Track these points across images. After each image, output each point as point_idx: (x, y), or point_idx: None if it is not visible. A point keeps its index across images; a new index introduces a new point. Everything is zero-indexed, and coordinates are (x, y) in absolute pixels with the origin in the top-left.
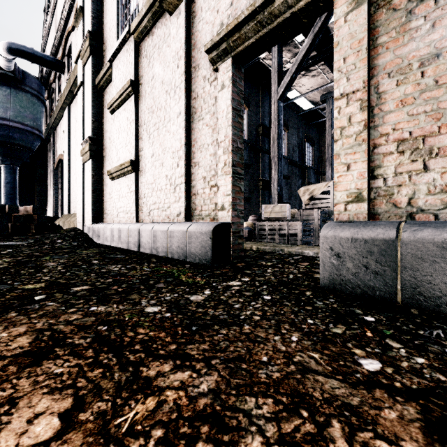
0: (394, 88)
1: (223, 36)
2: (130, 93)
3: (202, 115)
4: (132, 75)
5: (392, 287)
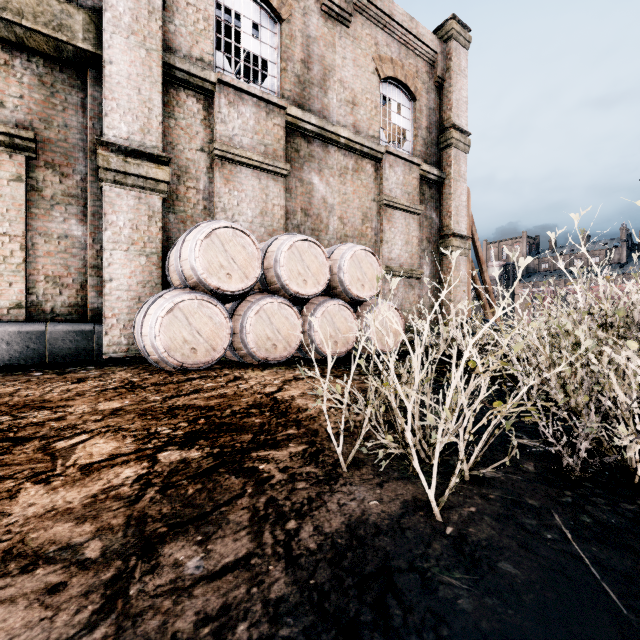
0: (43, 243)
1: None
2: None
3: None
4: None
5: (44, 355)
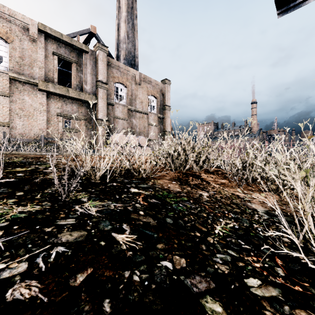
0: (87, 136)
1: (63, 114)
2: (7, 96)
3: (51, 123)
4: (7, 89)
5: None
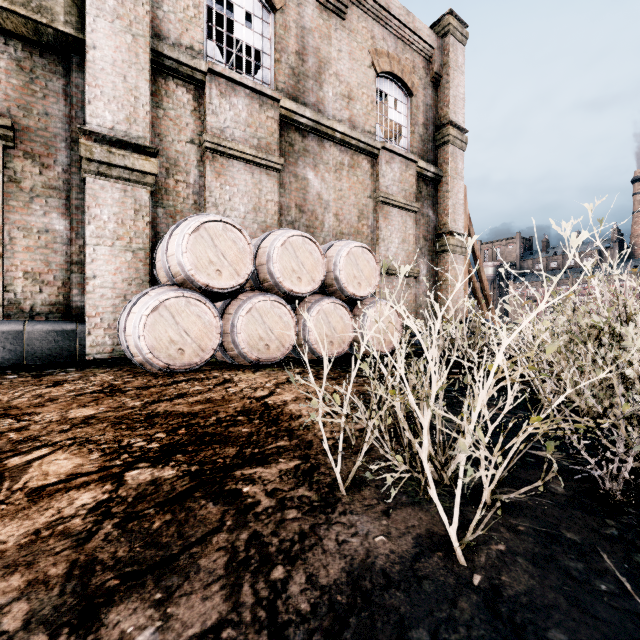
0: (22, 238)
1: None
2: None
3: None
4: None
5: (21, 356)
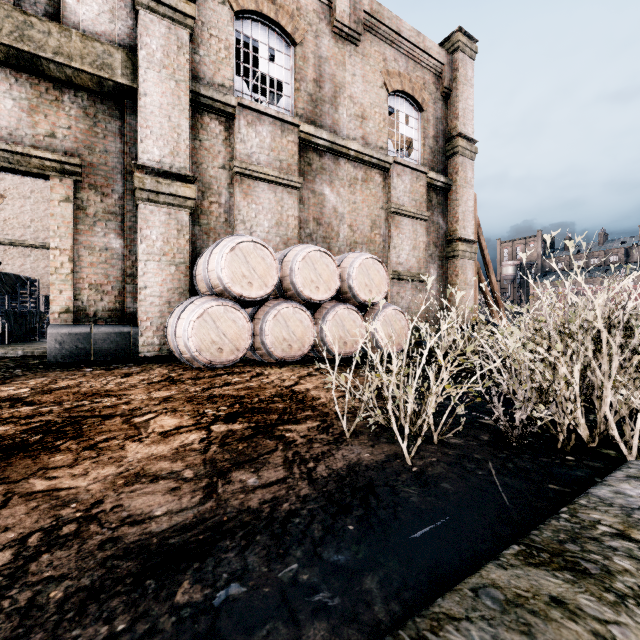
0: (87, 255)
1: None
2: None
3: None
4: None
5: (89, 354)
